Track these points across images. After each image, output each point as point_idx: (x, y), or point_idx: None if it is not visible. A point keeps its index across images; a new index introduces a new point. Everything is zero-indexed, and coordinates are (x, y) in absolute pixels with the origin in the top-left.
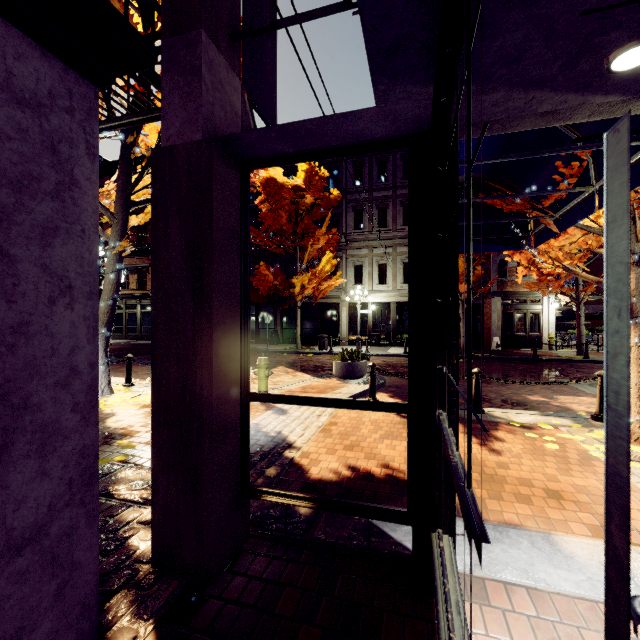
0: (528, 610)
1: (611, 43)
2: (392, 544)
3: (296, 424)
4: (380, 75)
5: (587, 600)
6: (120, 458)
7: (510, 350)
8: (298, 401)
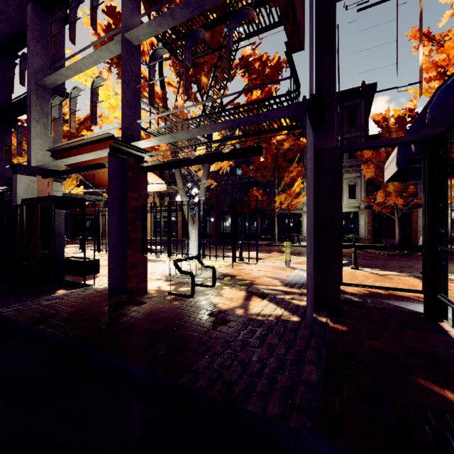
0: None
1: None
2: (408, 310)
3: None
4: (426, 127)
5: None
6: (248, 282)
7: None
8: (368, 247)
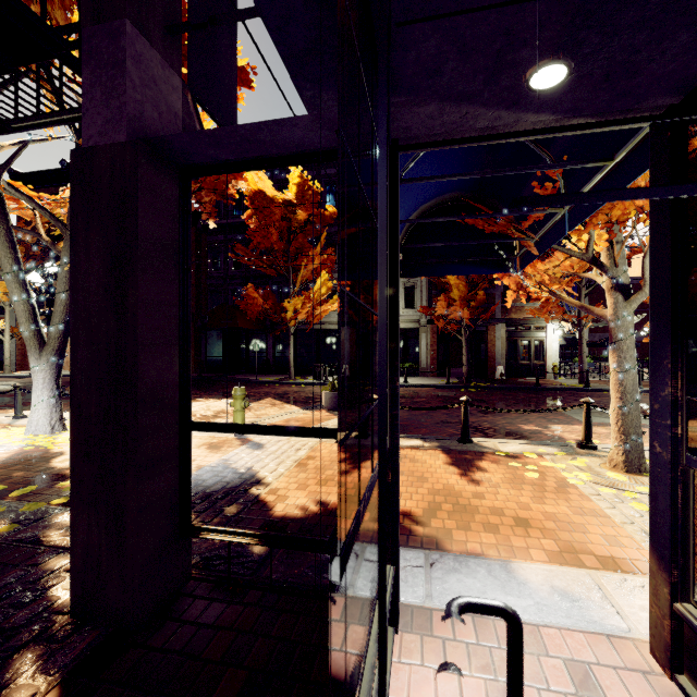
0: (470, 638)
1: (524, 60)
2: None
3: (270, 459)
4: (302, 80)
5: (531, 624)
6: (59, 501)
7: (514, 379)
8: (241, 429)
